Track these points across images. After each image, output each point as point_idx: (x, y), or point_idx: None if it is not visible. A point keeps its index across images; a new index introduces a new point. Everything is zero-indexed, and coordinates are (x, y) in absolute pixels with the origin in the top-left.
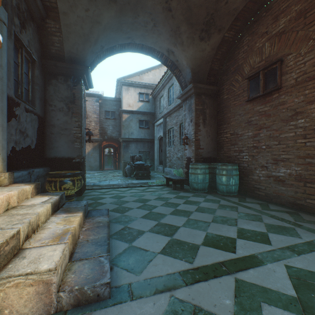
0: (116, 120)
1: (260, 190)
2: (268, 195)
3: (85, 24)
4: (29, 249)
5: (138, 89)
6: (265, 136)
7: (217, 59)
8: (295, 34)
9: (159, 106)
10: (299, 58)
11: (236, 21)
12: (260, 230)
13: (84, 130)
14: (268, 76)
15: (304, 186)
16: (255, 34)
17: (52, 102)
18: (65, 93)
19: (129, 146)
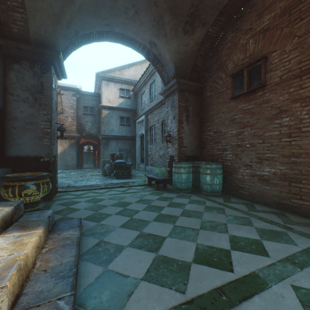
0: (96, 116)
1: (244, 189)
2: (252, 194)
3: (55, 2)
4: None
5: (118, 85)
6: (249, 134)
7: (201, 55)
8: (279, 31)
9: (141, 103)
10: (284, 55)
11: (220, 16)
12: (253, 236)
13: (56, 125)
14: (253, 73)
15: (289, 186)
16: (239, 30)
17: (14, 90)
18: (31, 81)
19: (109, 144)
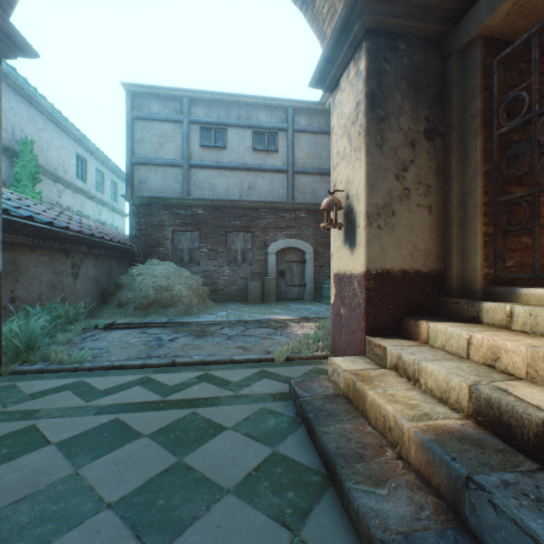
0: None
1: None
2: None
3: None
4: (376, 367)
5: None
6: None
7: None
8: None
9: None
10: None
11: None
12: None
13: None
14: None
15: None
16: None
17: None
18: None
19: None
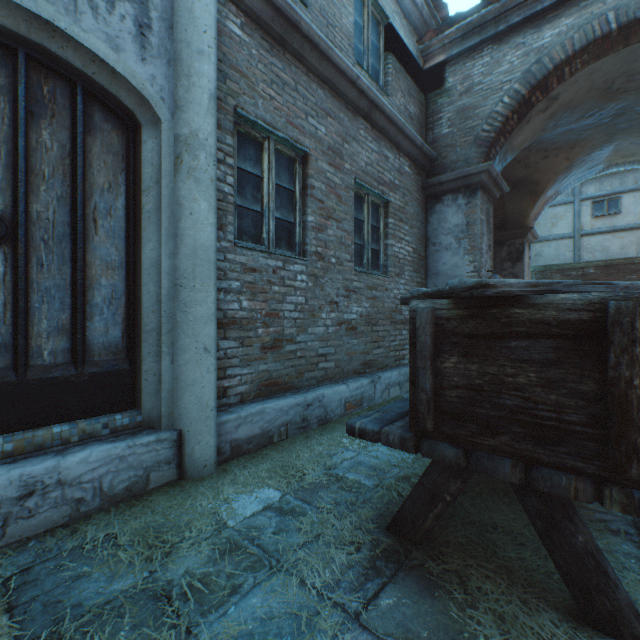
0: None
1: None
2: None
3: None
4: None
5: None
6: None
7: None
8: None
9: None
10: None
11: None
12: None
13: None
14: None
15: None
16: None
17: None
18: None
19: None
